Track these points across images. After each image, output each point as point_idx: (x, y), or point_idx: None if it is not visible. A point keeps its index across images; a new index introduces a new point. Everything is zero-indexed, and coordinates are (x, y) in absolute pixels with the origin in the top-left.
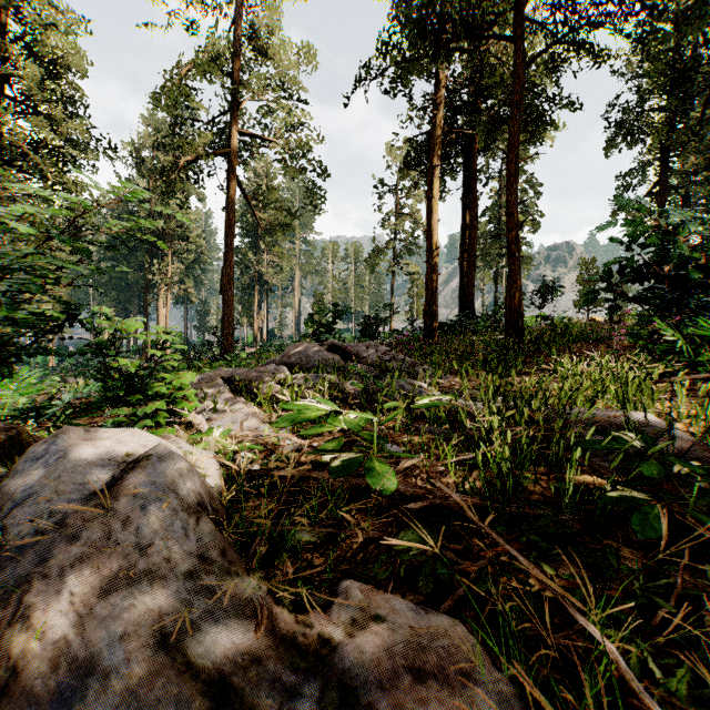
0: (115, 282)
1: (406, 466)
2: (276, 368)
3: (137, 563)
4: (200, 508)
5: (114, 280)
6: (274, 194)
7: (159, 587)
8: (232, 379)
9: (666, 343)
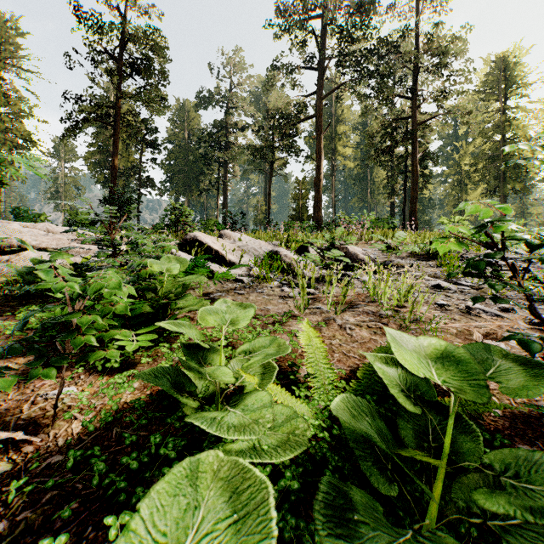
0: None
1: None
2: None
3: None
4: None
5: None
6: None
7: None
8: None
9: None
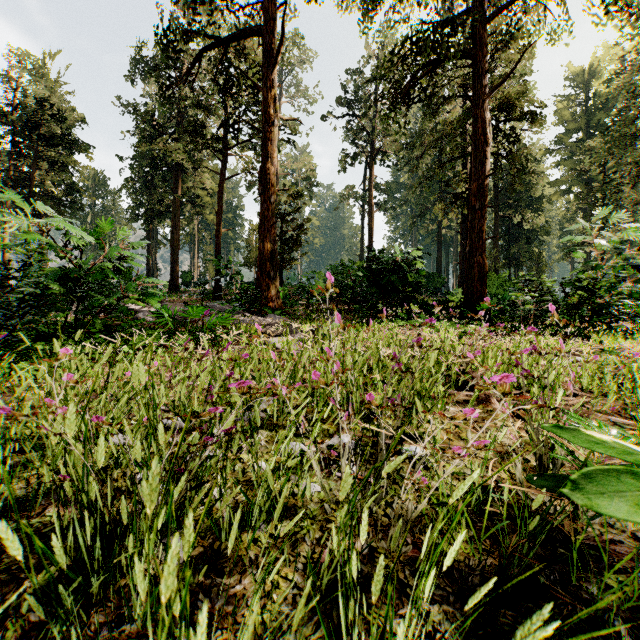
0: None
1: None
2: None
3: None
4: None
5: None
6: None
7: None
8: None
9: None
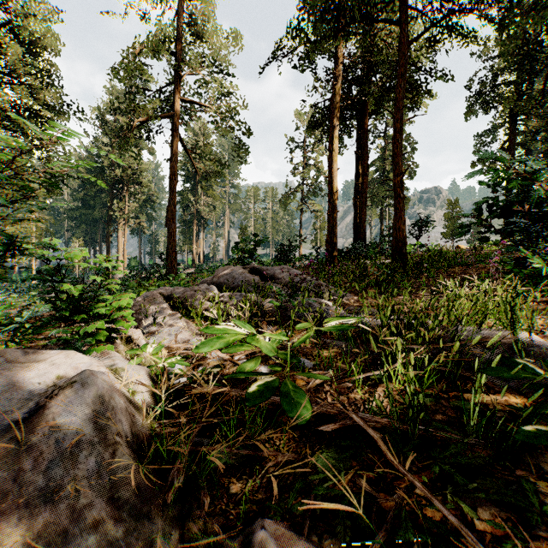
0: (85, 217)
1: (317, 383)
2: (207, 288)
3: (39, 512)
4: (119, 437)
5: (84, 215)
6: (209, 149)
7: (57, 545)
8: (171, 297)
9: (531, 268)
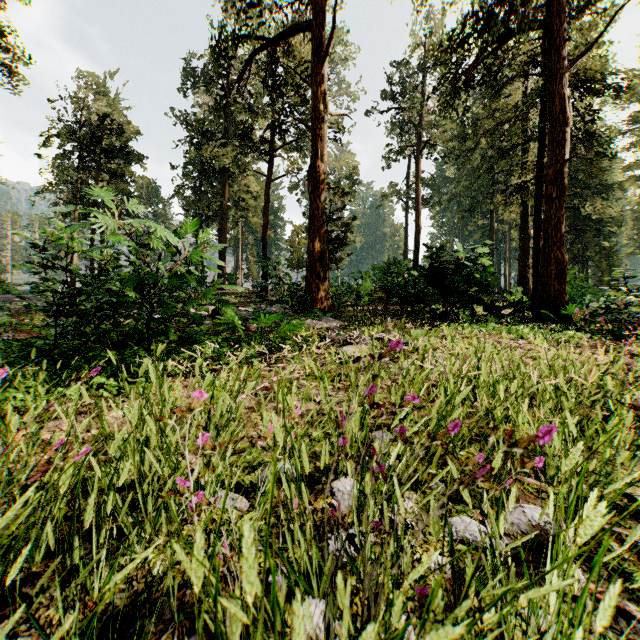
0: None
1: None
2: None
3: None
4: None
5: None
6: None
7: None
8: None
9: None
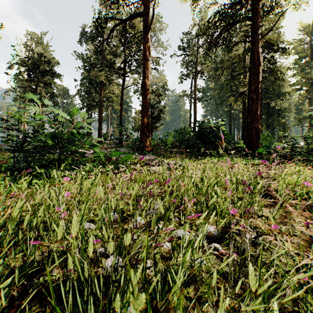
0: None
1: None
2: None
3: None
4: None
5: None
6: None
7: None
8: None
9: None
